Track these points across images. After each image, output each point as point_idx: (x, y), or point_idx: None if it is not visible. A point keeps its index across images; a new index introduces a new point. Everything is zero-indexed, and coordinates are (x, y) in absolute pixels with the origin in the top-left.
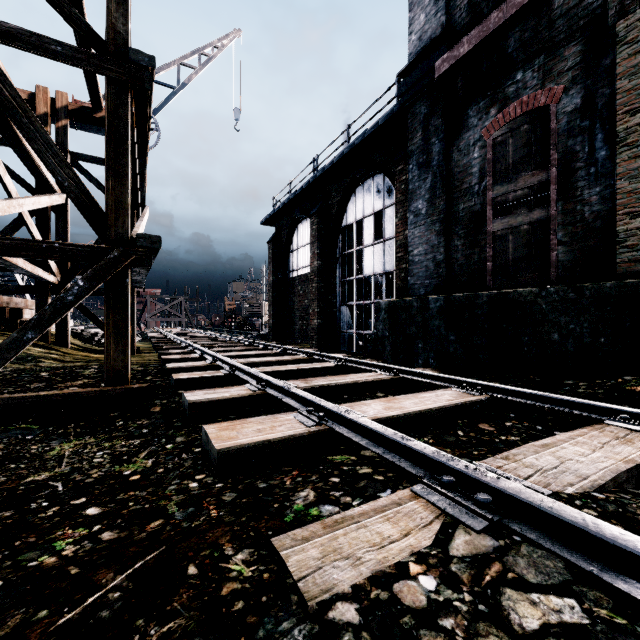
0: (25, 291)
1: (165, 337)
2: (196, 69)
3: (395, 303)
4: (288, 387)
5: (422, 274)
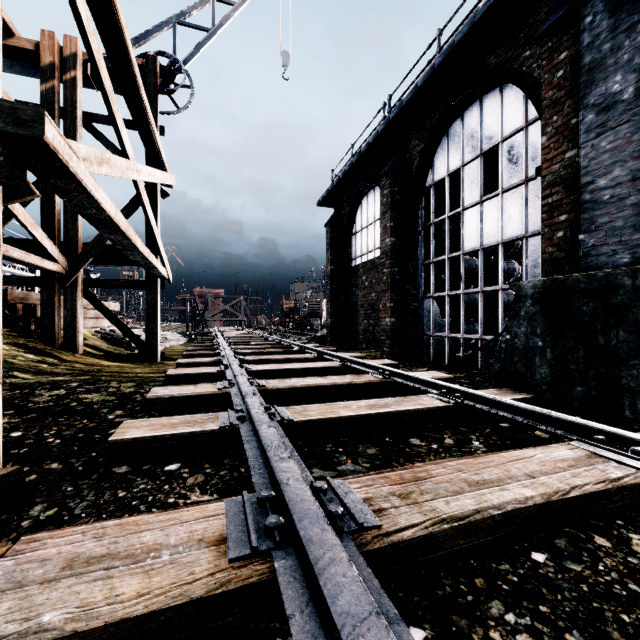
0: (31, 283)
1: (213, 338)
2: (235, 5)
3: (562, 283)
4: (357, 630)
5: (623, 223)
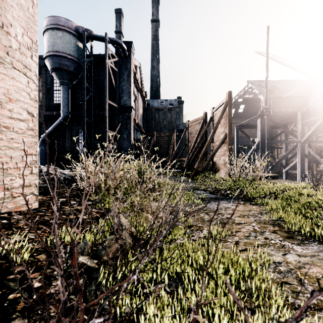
0: None
1: None
2: None
3: None
4: None
5: None
